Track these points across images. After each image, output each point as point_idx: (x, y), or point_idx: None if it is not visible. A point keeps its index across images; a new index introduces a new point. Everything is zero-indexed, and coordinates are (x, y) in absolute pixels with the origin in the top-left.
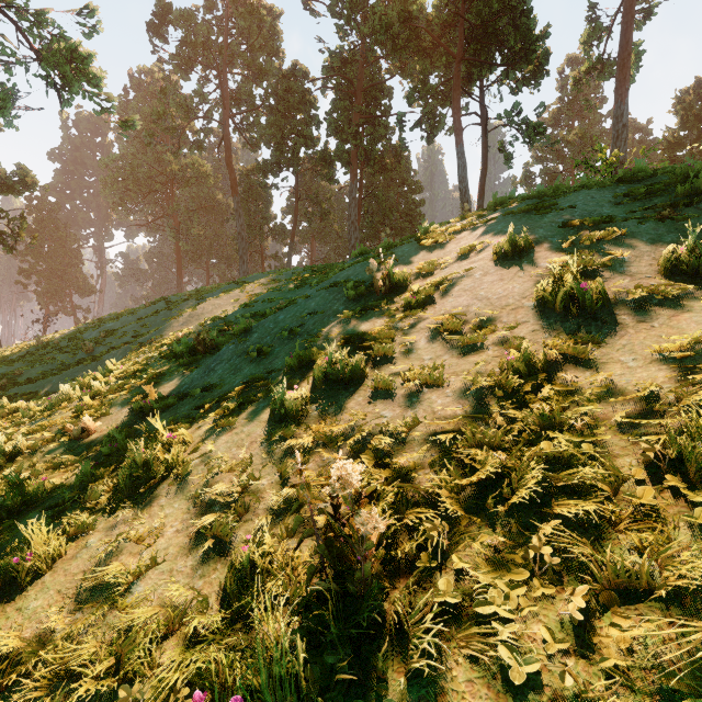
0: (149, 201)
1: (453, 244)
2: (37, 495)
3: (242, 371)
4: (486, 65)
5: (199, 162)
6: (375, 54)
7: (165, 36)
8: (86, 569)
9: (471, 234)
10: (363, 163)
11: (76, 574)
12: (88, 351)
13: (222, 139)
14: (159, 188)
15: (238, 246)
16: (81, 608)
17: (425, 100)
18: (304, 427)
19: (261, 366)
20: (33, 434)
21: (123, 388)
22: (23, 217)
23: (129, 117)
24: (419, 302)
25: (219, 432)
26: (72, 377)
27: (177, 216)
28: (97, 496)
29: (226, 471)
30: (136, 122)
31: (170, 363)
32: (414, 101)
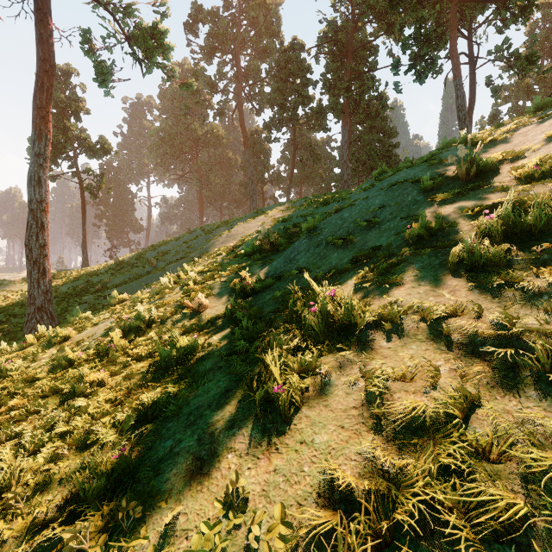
0: (180, 161)
1: (518, 137)
2: (194, 349)
3: (331, 256)
4: (478, 6)
5: (216, 128)
6: (368, 16)
7: (196, 32)
8: (355, 406)
9: (538, 126)
10: (351, 113)
11: (345, 410)
12: (152, 265)
13: (236, 107)
14: (187, 150)
15: (249, 188)
16: (400, 447)
17: (419, 45)
18: (519, 273)
19: (354, 249)
20: (156, 310)
21: (213, 278)
22: (103, 173)
23: (189, 80)
24: (546, 171)
25: (381, 290)
26: (146, 283)
27: (200, 171)
28: (283, 343)
29: (450, 315)
30: (193, 83)
31: (242, 260)
32: (409, 47)
